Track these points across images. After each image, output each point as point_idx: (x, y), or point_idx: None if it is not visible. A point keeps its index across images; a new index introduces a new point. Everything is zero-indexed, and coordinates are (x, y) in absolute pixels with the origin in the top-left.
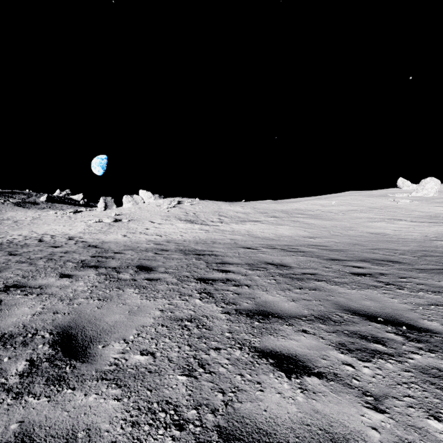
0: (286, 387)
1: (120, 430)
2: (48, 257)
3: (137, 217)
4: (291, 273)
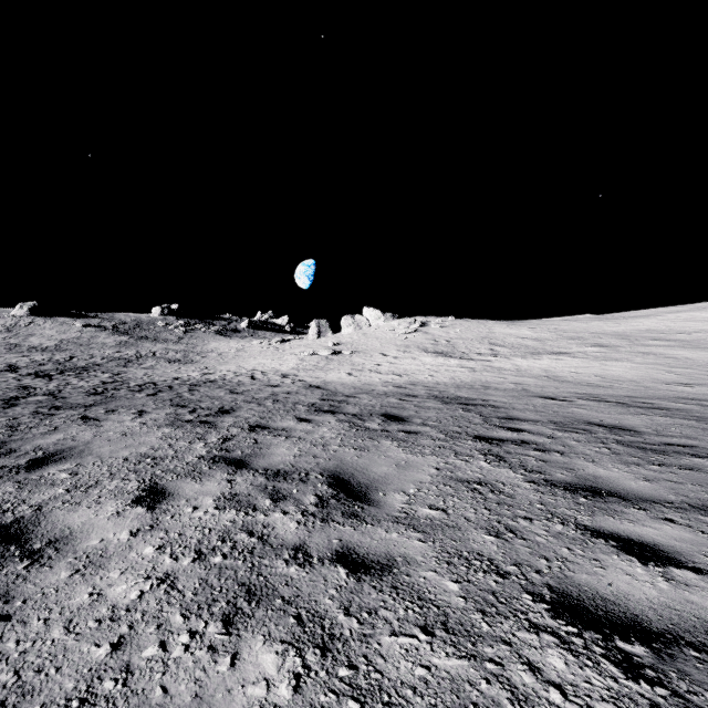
0: (640, 571)
1: (436, 564)
2: (272, 398)
3: (362, 347)
4: (639, 442)
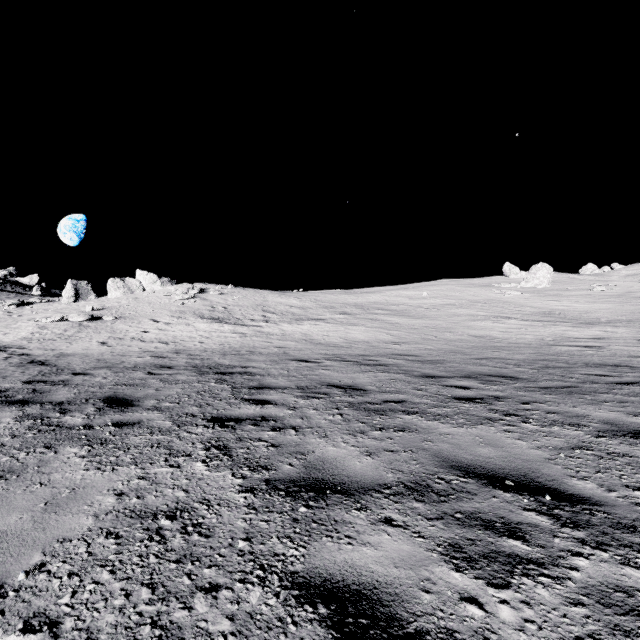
0: None
1: None
2: None
3: (130, 312)
4: (366, 402)
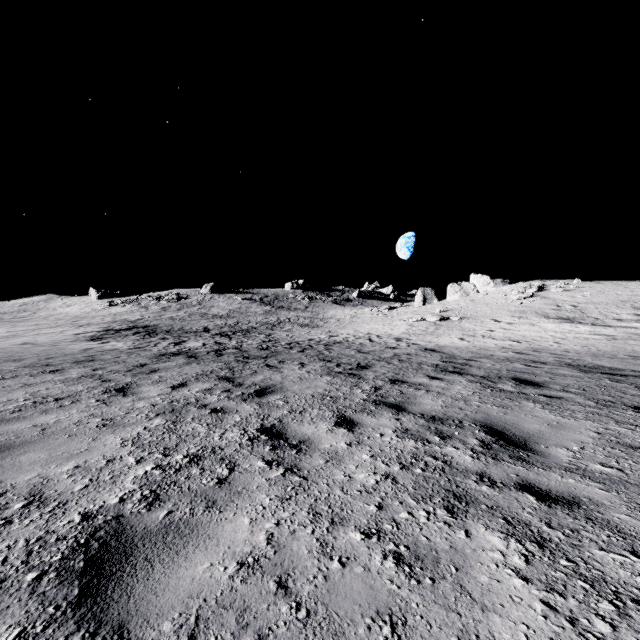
0: None
1: (627, 510)
2: (396, 358)
3: (471, 313)
4: None
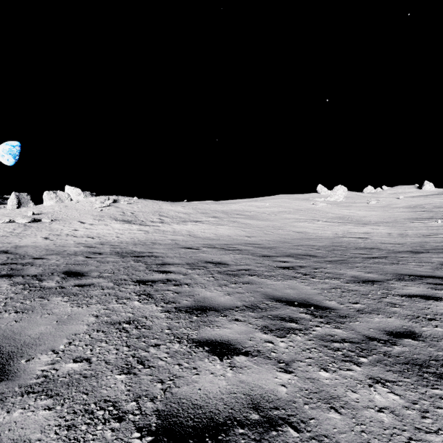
0: (219, 367)
1: (54, 435)
2: None
3: (62, 216)
4: (228, 270)
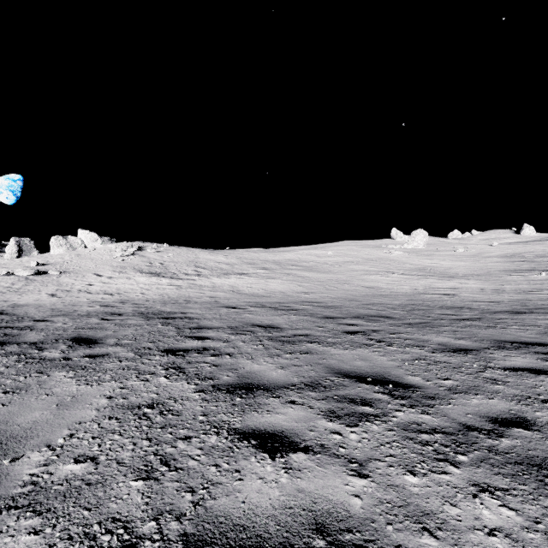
0: (270, 469)
1: None
2: None
3: (74, 267)
4: (281, 336)
